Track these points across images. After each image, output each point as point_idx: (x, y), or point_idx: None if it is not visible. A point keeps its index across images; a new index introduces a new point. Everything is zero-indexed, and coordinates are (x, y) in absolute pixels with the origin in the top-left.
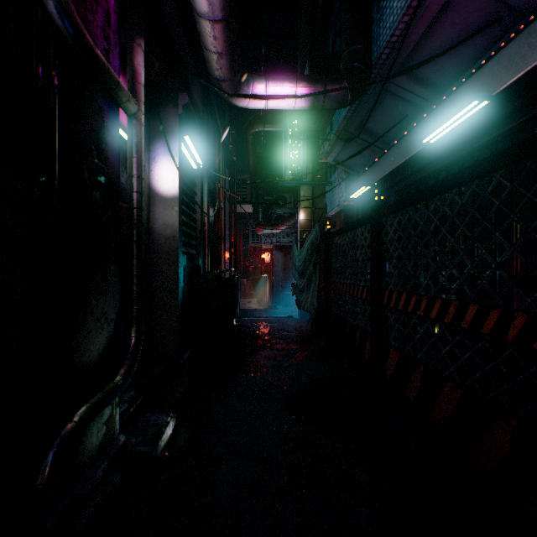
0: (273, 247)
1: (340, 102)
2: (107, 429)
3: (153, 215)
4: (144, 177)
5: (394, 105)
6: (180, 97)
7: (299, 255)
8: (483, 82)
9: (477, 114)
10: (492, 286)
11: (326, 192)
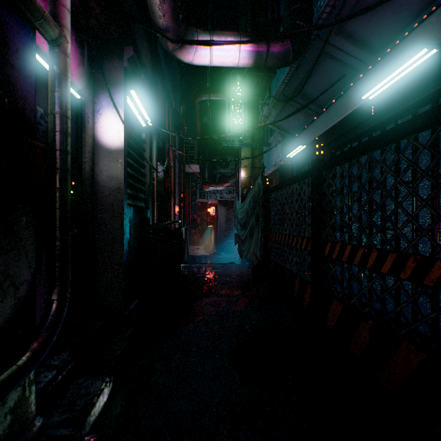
0: (218, 202)
1: (282, 60)
2: (14, 417)
3: (98, 167)
4: (88, 128)
5: (330, 68)
6: (125, 50)
7: (242, 208)
8: (430, 32)
9: (421, 67)
10: (434, 238)
11: (265, 152)
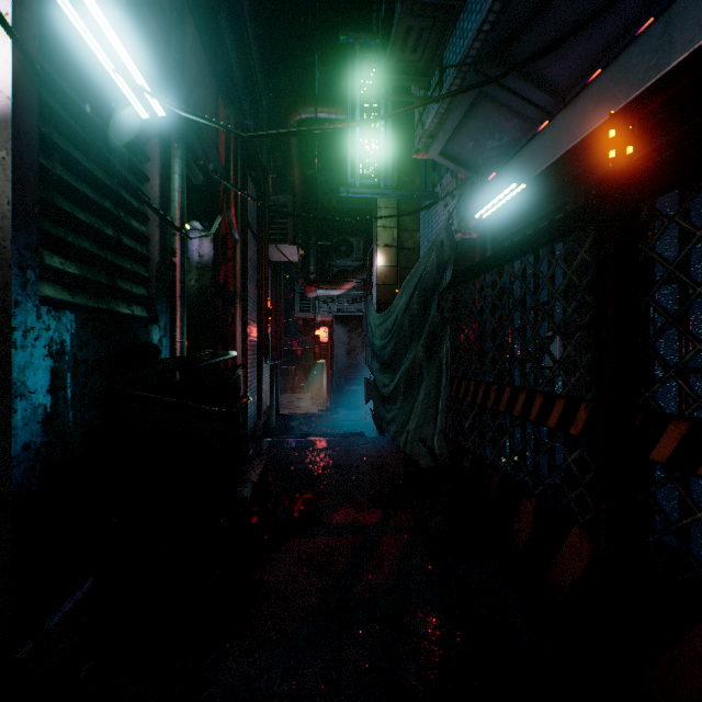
0: (333, 318)
1: None
2: None
3: None
4: None
5: None
6: None
7: (384, 322)
8: None
9: None
10: None
11: (432, 204)
